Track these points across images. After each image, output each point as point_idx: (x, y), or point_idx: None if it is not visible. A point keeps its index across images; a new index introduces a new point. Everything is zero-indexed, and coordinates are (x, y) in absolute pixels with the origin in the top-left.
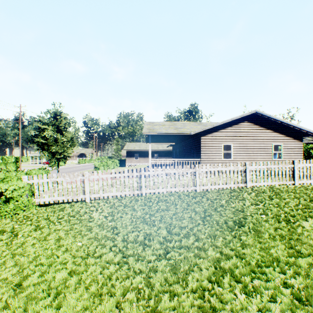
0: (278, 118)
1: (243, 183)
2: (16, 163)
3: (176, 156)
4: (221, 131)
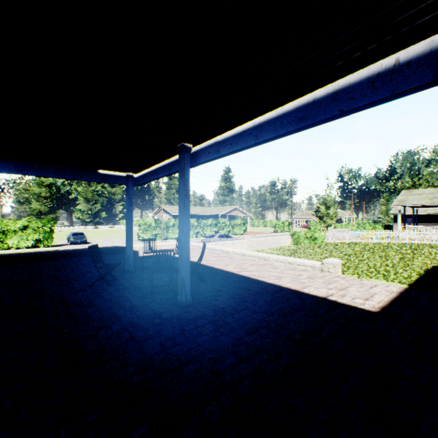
0: None
1: None
2: (288, 226)
3: None
4: None
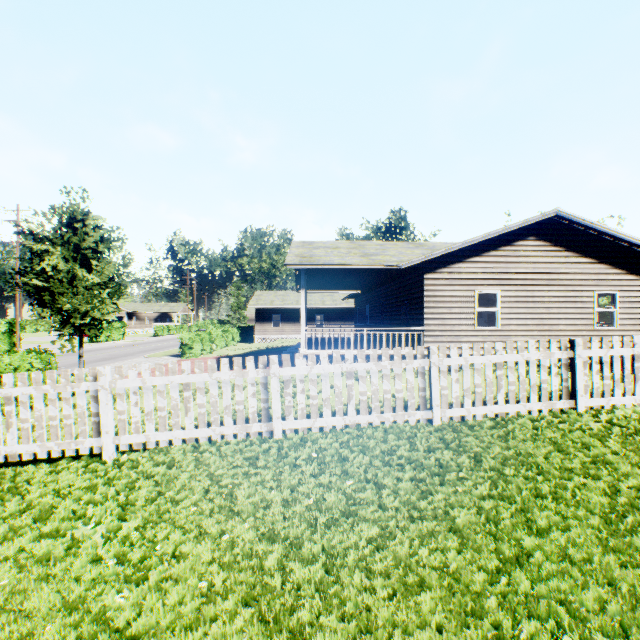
0: (610, 229)
1: (565, 398)
2: (10, 335)
3: (363, 319)
4: (473, 261)
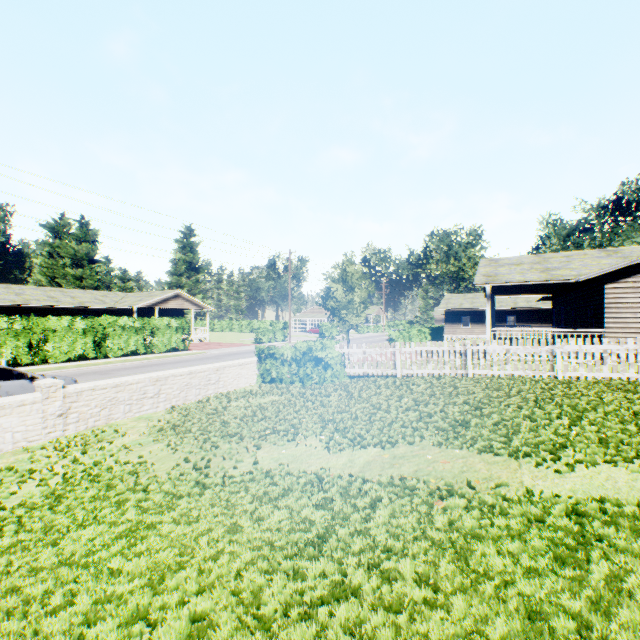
0: None
1: None
2: (283, 331)
3: (558, 321)
4: None
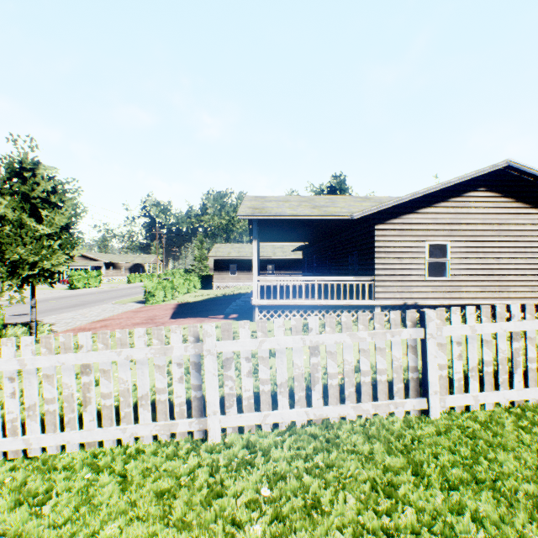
0: None
1: None
2: None
3: (310, 269)
4: (424, 212)
